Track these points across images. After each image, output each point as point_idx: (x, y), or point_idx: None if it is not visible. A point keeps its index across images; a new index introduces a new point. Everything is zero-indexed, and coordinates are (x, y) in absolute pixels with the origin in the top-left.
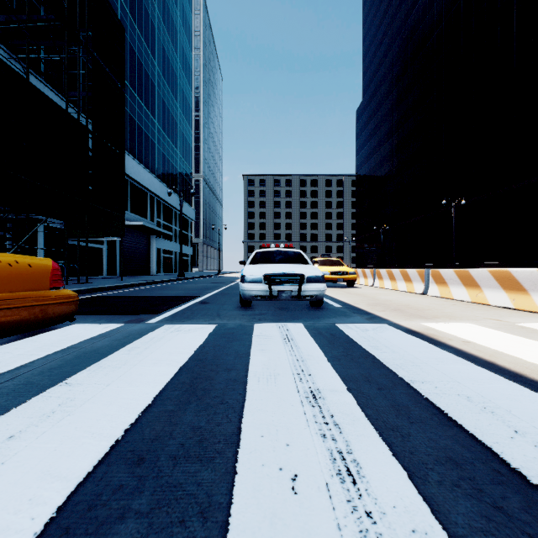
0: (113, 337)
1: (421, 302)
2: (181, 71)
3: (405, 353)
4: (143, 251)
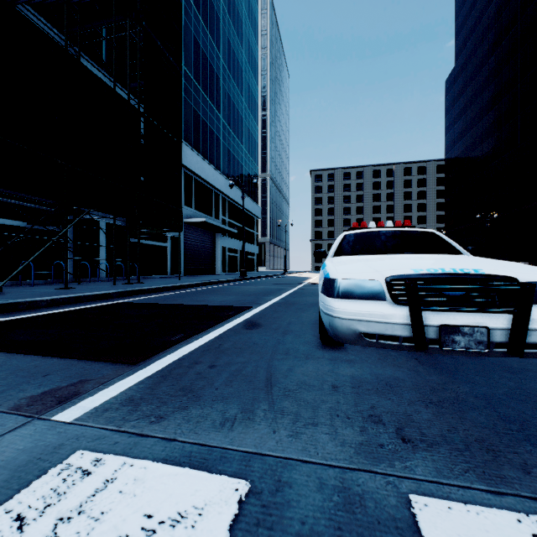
0: None
1: None
2: (246, 64)
3: None
4: (208, 250)
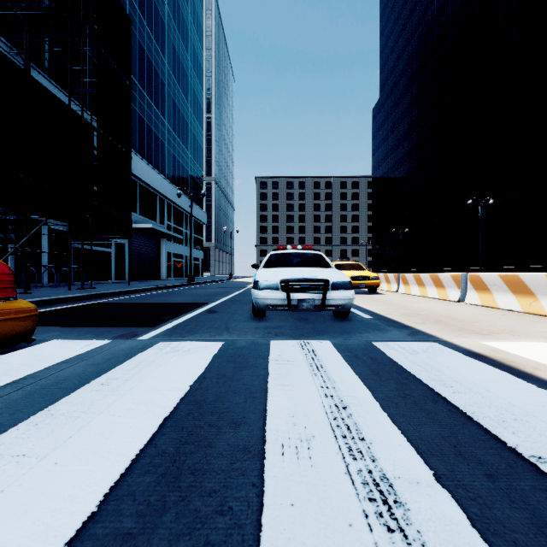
0: (91, 360)
1: (462, 311)
2: (192, 70)
3: (490, 394)
4: (153, 255)
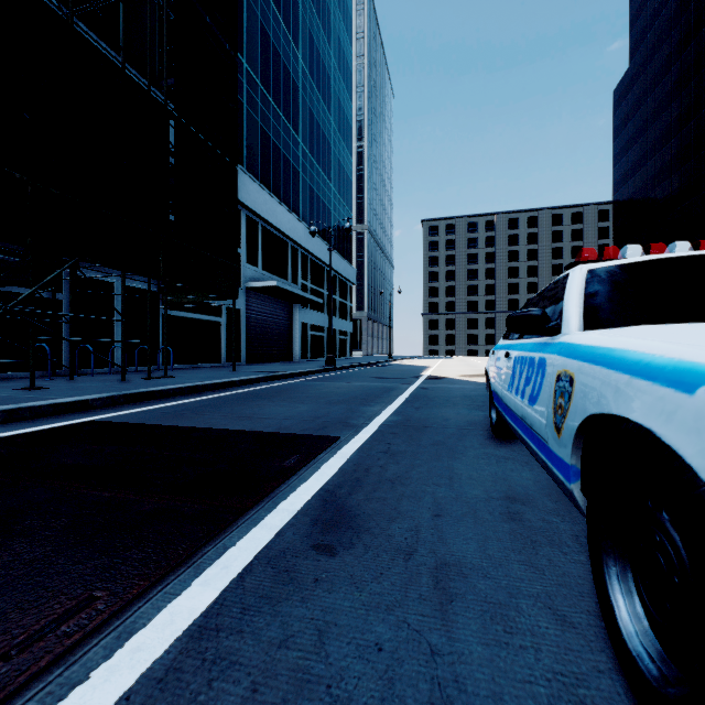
0: None
1: None
2: (336, 71)
3: None
4: (282, 327)
